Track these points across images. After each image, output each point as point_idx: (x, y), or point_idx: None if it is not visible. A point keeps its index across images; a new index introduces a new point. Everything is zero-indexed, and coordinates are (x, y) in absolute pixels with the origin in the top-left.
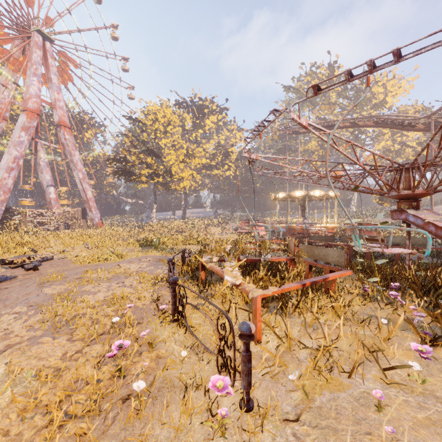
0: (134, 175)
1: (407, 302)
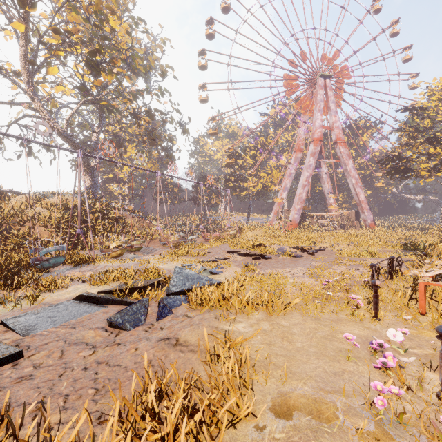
0: (410, 171)
1: None
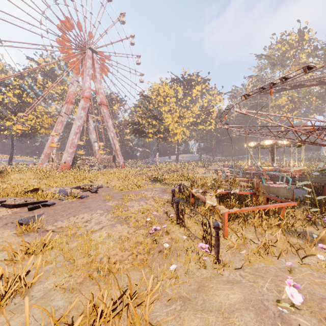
0: (144, 133)
1: None
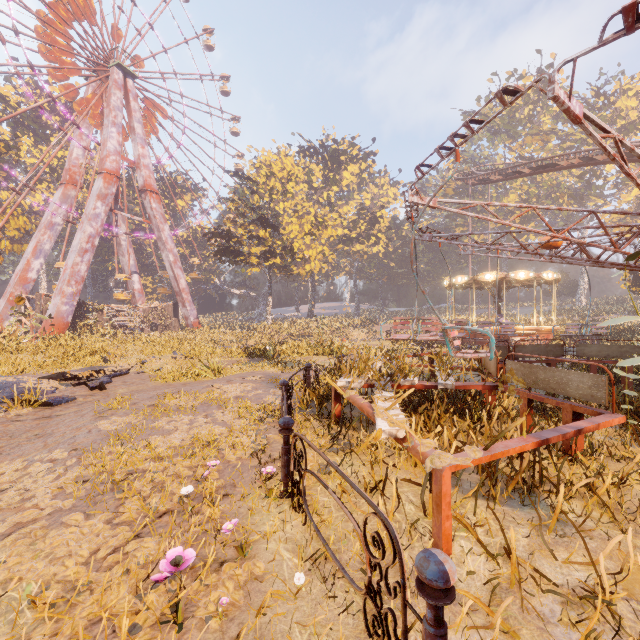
0: (241, 255)
1: None
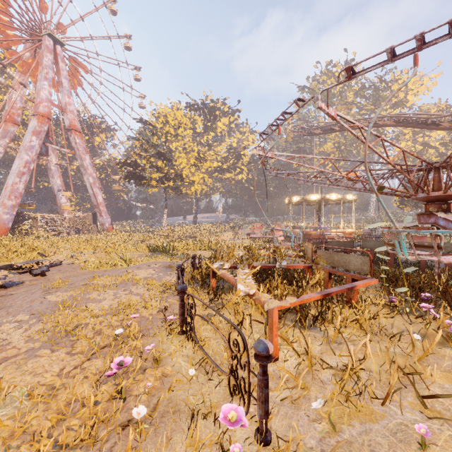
0: (144, 179)
1: (442, 315)
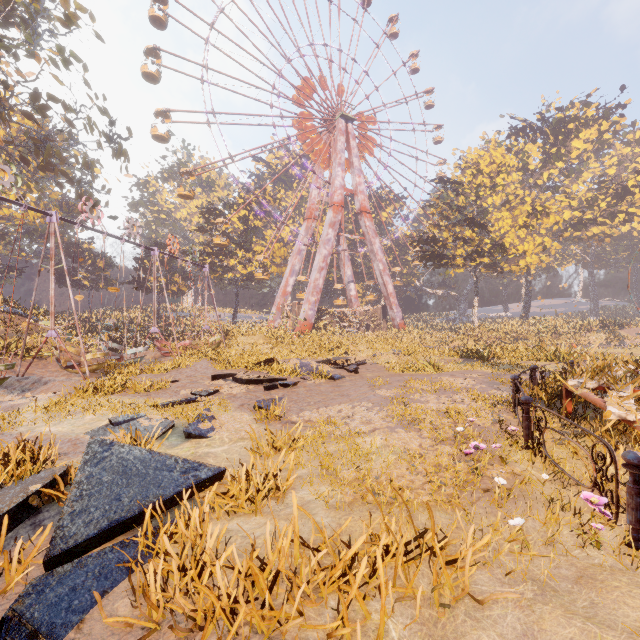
0: (445, 258)
1: None
